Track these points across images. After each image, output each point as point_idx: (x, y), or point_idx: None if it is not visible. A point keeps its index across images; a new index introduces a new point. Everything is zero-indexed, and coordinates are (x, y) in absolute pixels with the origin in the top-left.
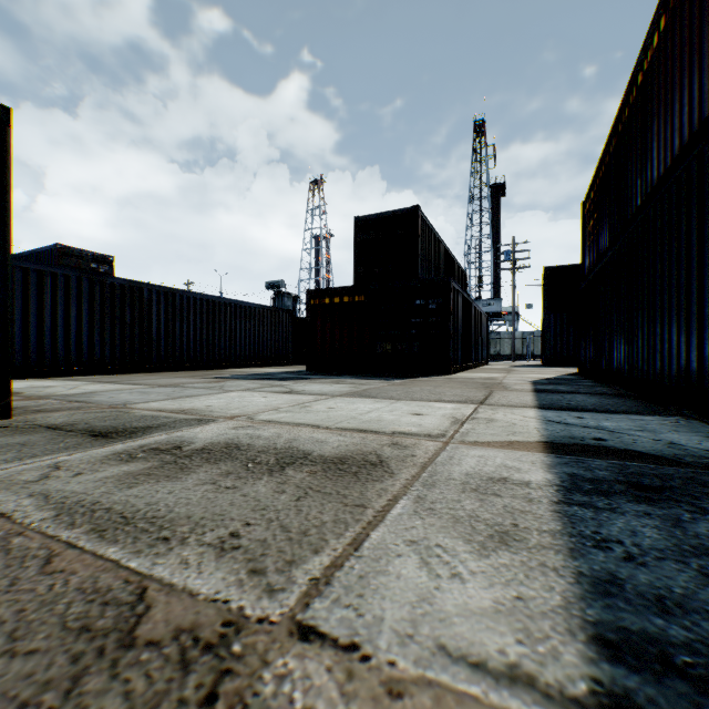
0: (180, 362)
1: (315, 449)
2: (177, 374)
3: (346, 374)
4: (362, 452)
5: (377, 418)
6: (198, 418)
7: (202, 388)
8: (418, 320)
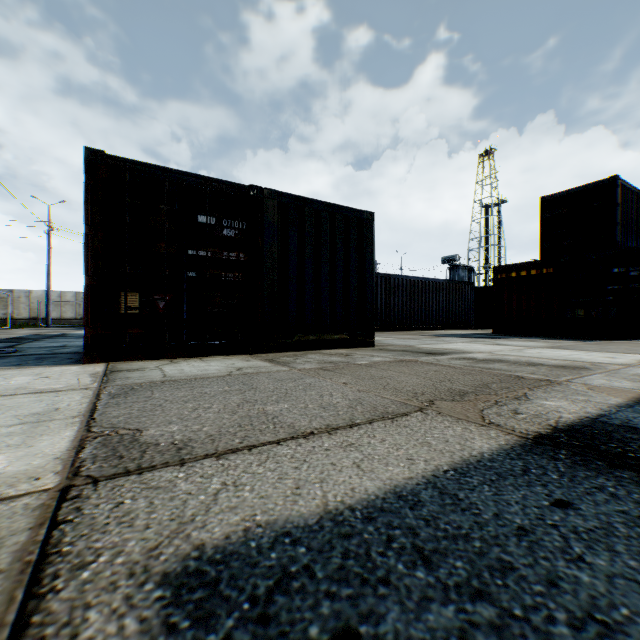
0: (393, 325)
1: (543, 363)
2: (397, 333)
3: (533, 336)
4: (572, 365)
5: (576, 357)
6: (461, 351)
7: (432, 340)
8: (614, 287)
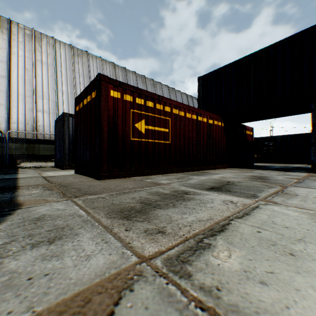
0: None
1: None
2: None
3: None
4: None
5: None
6: None
7: None
8: None
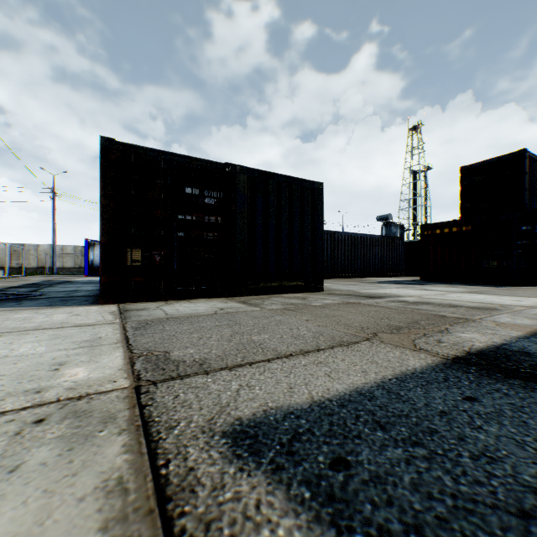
0: (336, 273)
1: (462, 305)
2: (340, 280)
3: (454, 283)
4: (485, 307)
5: (489, 300)
6: (395, 295)
7: (370, 286)
8: (523, 242)
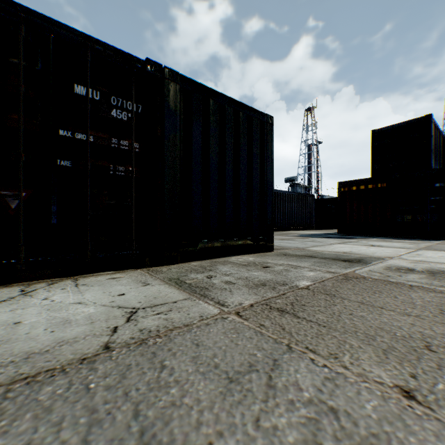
0: None
1: None
2: None
3: (375, 236)
4: None
5: None
6: (368, 256)
7: (308, 241)
8: (436, 198)
